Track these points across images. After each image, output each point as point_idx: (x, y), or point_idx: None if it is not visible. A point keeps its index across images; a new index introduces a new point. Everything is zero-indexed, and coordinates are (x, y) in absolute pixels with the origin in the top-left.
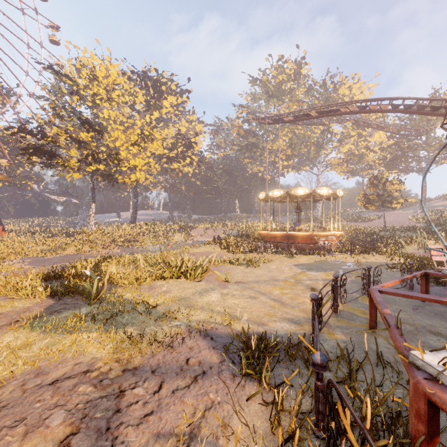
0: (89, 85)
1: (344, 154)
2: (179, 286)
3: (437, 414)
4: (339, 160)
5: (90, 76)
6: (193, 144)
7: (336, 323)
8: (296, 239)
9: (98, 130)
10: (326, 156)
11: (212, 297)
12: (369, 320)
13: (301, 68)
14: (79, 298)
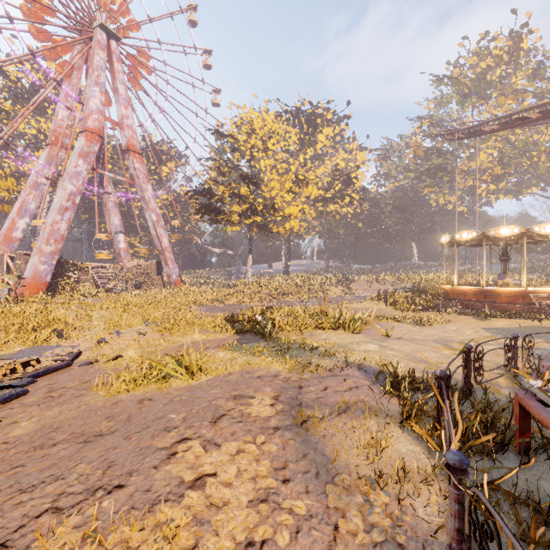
0: (247, 140)
1: None
2: (337, 336)
3: (528, 416)
4: None
5: (249, 131)
6: (353, 180)
7: (510, 384)
8: (498, 297)
9: (256, 183)
10: None
11: (370, 347)
12: None
13: (521, 41)
14: (256, 336)
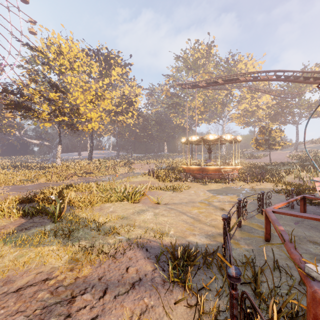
0: (56, 58)
1: (241, 110)
2: (122, 207)
3: None
4: (238, 115)
5: (57, 51)
6: (133, 103)
7: (240, 235)
8: (208, 171)
9: (63, 91)
10: (229, 112)
11: (147, 215)
12: (265, 233)
13: (211, 49)
14: (45, 217)
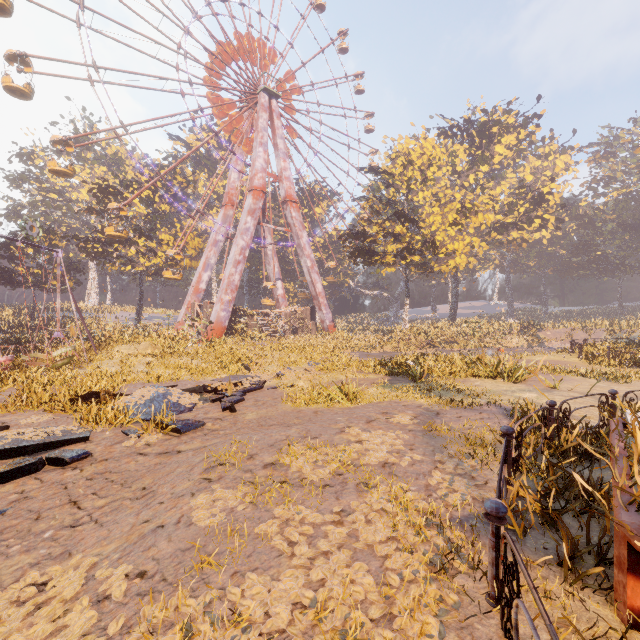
0: (403, 172)
1: None
2: (492, 384)
3: None
4: None
5: (405, 163)
6: (545, 197)
7: None
8: None
9: (413, 219)
10: None
11: (525, 395)
12: None
13: None
14: (406, 379)
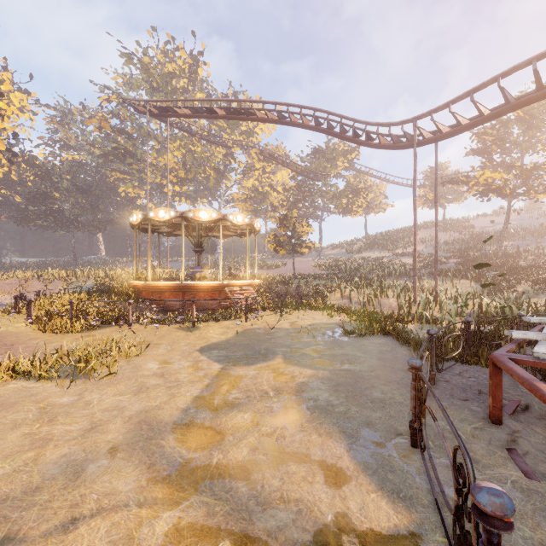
0: None
1: (248, 189)
2: None
3: None
4: (243, 195)
5: None
6: None
7: None
8: (197, 294)
9: None
10: (228, 188)
11: None
12: None
13: (198, 67)
14: None
